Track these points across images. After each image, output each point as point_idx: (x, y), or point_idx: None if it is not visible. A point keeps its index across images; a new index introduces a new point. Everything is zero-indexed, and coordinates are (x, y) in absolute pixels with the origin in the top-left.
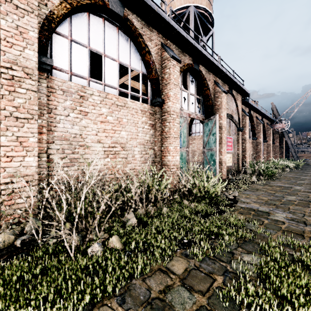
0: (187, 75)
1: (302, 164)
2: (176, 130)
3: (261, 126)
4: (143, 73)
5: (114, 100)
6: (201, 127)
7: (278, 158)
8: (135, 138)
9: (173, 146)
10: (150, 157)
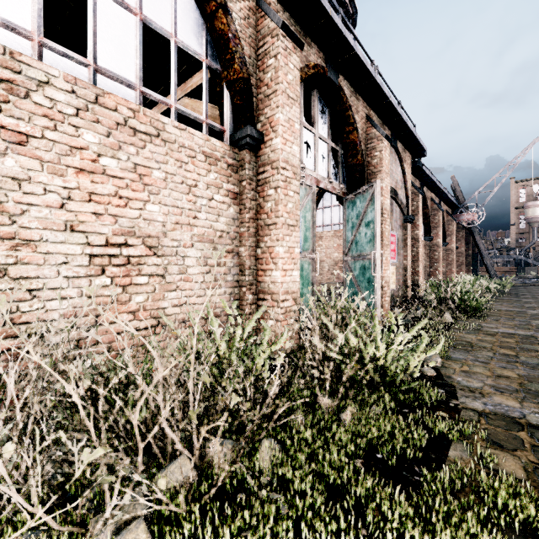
0: (312, 96)
1: (510, 285)
2: (291, 209)
3: (440, 215)
4: (211, 65)
5: (124, 114)
6: (333, 215)
7: (464, 274)
8: (188, 223)
9: (285, 246)
10: (230, 272)
